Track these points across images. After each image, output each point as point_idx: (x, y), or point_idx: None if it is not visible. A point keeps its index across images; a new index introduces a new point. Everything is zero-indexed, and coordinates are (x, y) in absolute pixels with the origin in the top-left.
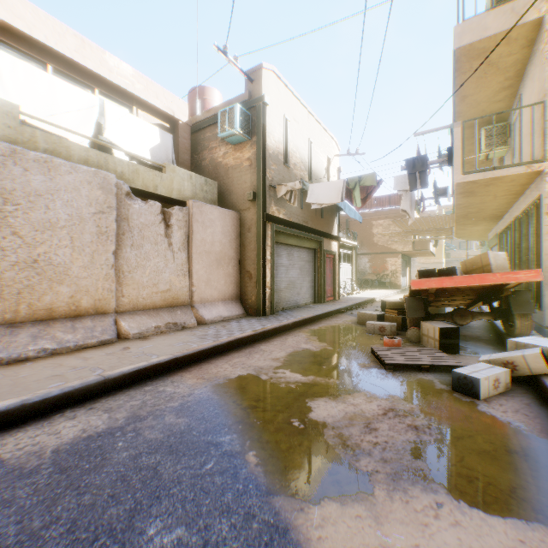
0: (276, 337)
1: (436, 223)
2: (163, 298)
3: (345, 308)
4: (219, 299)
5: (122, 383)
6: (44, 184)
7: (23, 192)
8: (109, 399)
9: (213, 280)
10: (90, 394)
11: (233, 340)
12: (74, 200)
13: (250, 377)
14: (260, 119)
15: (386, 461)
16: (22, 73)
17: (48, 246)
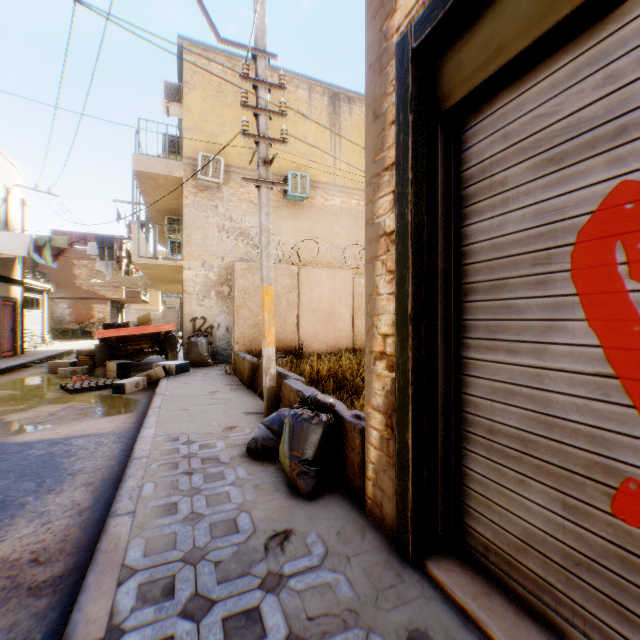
0: None
1: (136, 280)
2: None
3: (34, 362)
4: None
5: None
6: None
7: None
8: None
9: None
10: None
11: None
12: None
13: None
14: None
15: (62, 420)
16: None
17: None
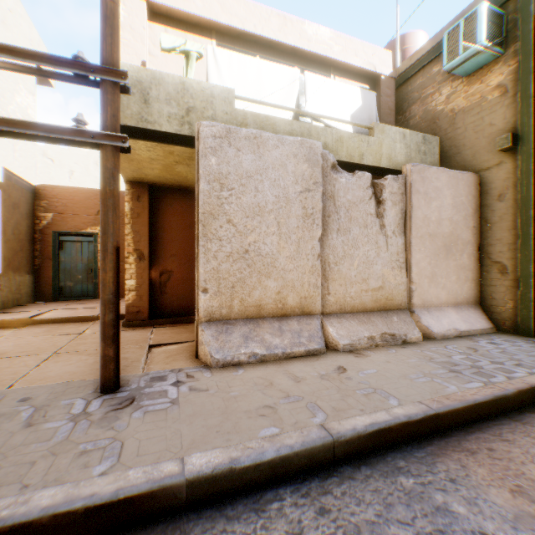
0: None
1: None
2: (374, 298)
3: None
4: (447, 302)
5: (355, 449)
6: (253, 164)
7: (235, 175)
8: (344, 489)
9: (439, 275)
10: (312, 462)
11: (525, 389)
12: (280, 179)
13: None
14: (527, 10)
15: None
16: (236, 65)
17: (256, 234)
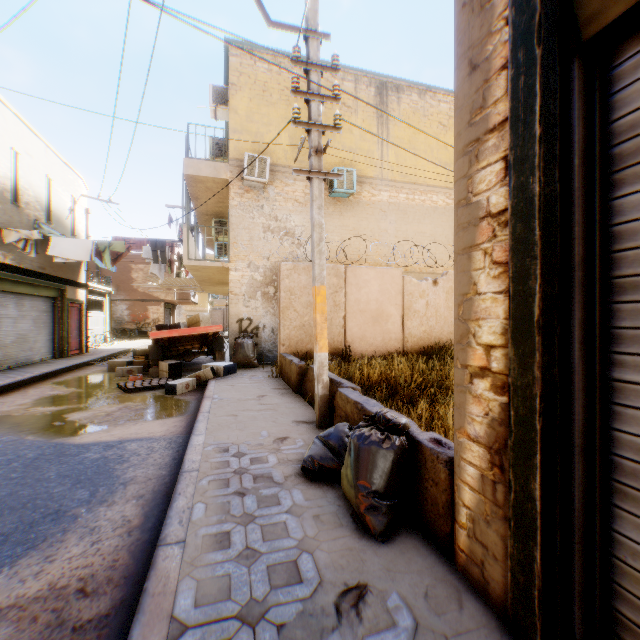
0: (14, 392)
1: (185, 282)
2: None
3: (96, 360)
4: None
5: None
6: None
7: None
8: None
9: None
10: None
11: None
12: None
13: (2, 417)
14: None
15: (117, 421)
16: None
17: None
